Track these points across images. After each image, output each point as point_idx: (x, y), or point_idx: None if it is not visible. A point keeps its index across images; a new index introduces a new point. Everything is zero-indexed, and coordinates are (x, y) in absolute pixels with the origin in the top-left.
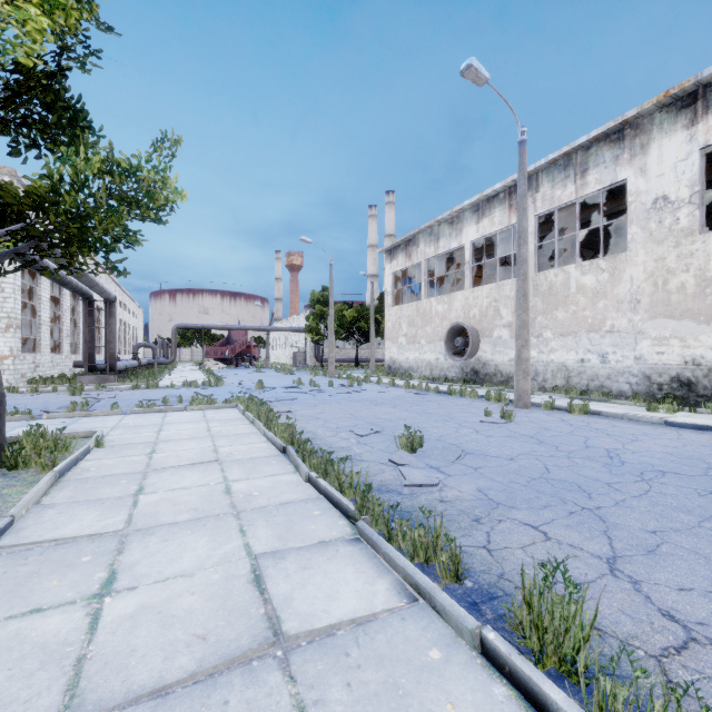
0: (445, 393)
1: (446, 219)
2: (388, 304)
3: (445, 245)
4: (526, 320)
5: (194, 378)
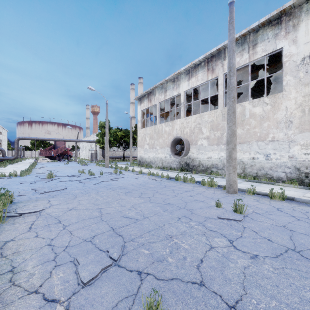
0: (173, 178)
1: (171, 79)
2: (139, 127)
3: (170, 94)
4: (235, 130)
5: (17, 169)
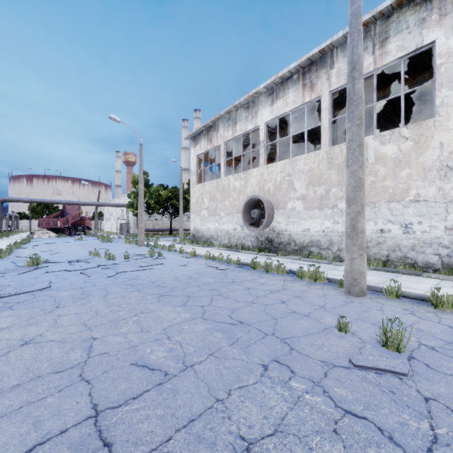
0: (247, 265)
1: (243, 105)
2: (193, 182)
3: (242, 127)
4: (363, 179)
5: None
